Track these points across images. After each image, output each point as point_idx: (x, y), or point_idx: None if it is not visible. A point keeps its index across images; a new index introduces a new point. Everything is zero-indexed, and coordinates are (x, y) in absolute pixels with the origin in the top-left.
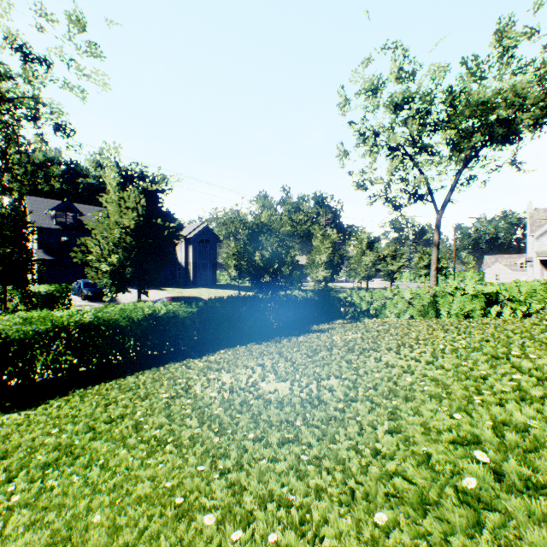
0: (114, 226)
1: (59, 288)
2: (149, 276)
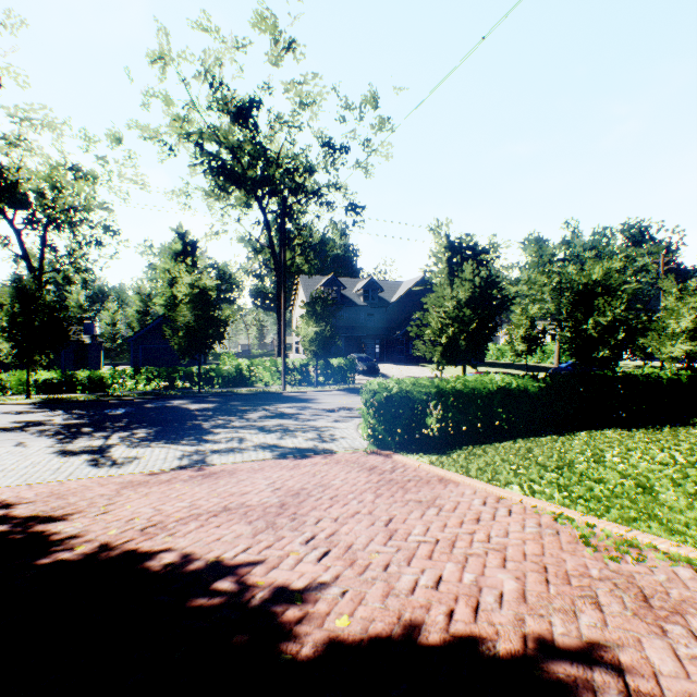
0: (448, 299)
1: (347, 361)
2: (479, 349)
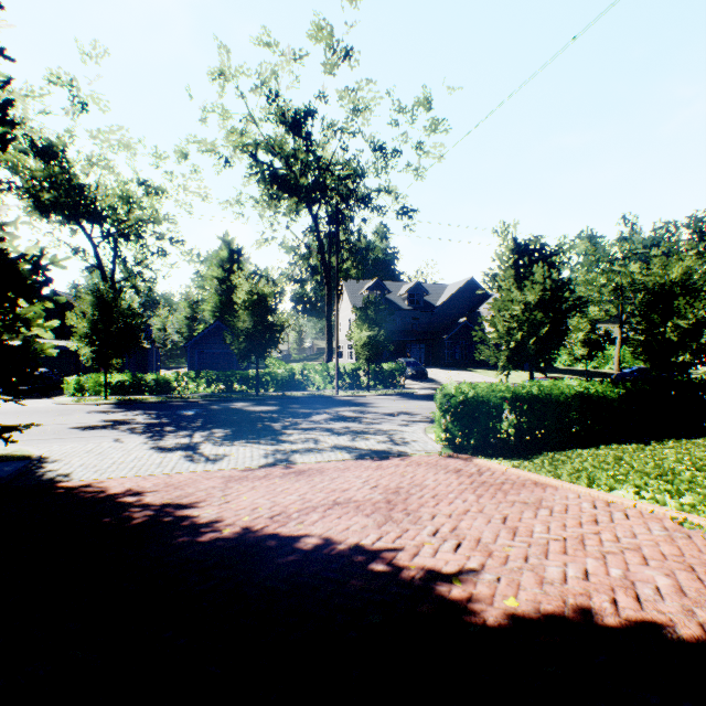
0: (516, 303)
1: (397, 366)
2: (549, 353)
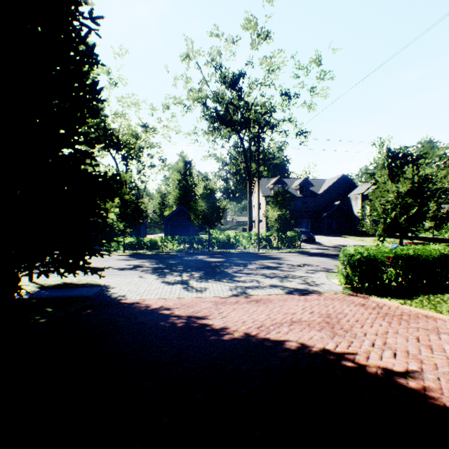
0: (391, 192)
1: (296, 233)
2: (415, 226)
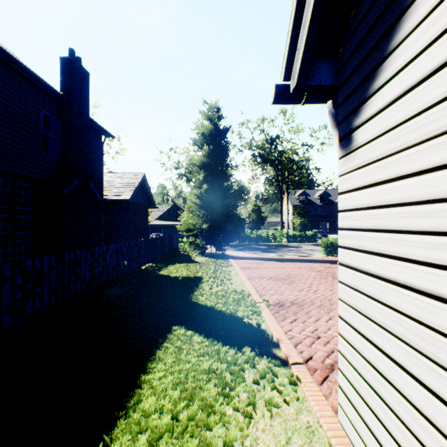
0: None
1: (312, 233)
2: None
